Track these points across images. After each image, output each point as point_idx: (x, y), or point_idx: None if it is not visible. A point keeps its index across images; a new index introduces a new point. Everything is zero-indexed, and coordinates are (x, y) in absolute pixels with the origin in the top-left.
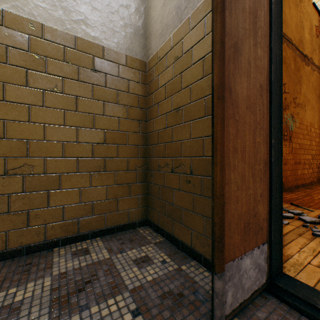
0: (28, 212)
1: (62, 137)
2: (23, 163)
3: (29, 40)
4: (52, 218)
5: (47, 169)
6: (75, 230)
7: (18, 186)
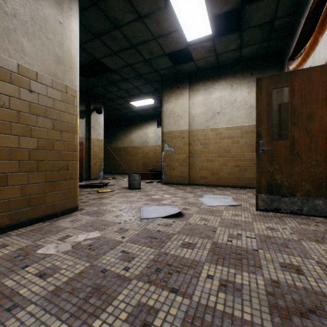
0: (239, 177)
1: (248, 156)
2: (238, 164)
3: (239, 131)
4: (245, 180)
5: (244, 165)
6: (252, 185)
7: (237, 170)
